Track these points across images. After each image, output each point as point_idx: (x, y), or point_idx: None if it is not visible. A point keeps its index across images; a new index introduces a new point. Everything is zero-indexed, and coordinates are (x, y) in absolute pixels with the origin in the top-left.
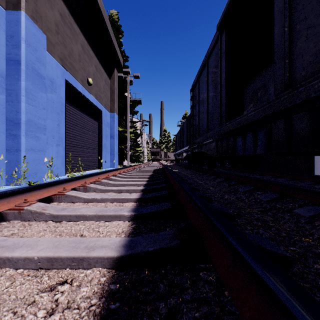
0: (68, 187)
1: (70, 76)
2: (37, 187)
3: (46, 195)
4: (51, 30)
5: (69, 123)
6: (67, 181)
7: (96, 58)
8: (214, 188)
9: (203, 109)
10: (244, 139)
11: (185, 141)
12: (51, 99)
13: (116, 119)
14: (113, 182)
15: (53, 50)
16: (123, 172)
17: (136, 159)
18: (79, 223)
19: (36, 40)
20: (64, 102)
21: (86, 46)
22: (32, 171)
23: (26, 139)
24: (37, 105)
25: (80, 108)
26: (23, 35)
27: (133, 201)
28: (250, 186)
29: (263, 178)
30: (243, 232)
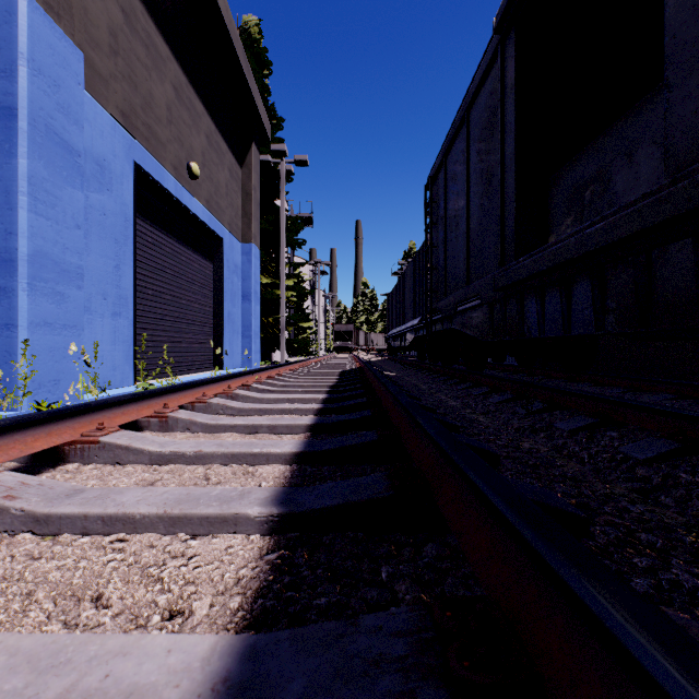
0: (116, 419)
1: (147, 155)
2: (13, 424)
3: (41, 445)
4: (98, 45)
5: (145, 265)
6: (113, 404)
7: (208, 117)
8: (490, 419)
9: (456, 229)
10: (567, 297)
11: (411, 306)
12: (98, 207)
13: (255, 258)
14: (239, 403)
15: (104, 92)
16: (268, 379)
17: (301, 348)
18: (110, 541)
19: (58, 61)
20: (132, 214)
21: (185, 88)
22: (46, 377)
23: (31, 299)
24: (59, 218)
25: (171, 231)
26: (24, 46)
27: (282, 460)
28: (585, 415)
29: (603, 393)
30: (678, 622)
